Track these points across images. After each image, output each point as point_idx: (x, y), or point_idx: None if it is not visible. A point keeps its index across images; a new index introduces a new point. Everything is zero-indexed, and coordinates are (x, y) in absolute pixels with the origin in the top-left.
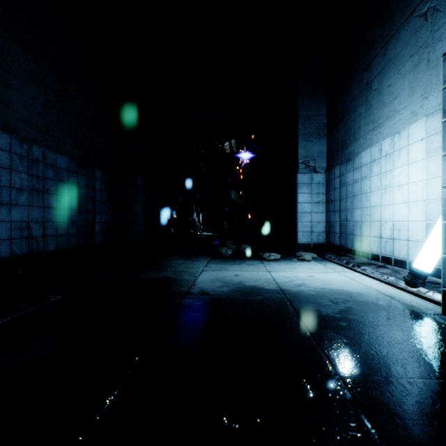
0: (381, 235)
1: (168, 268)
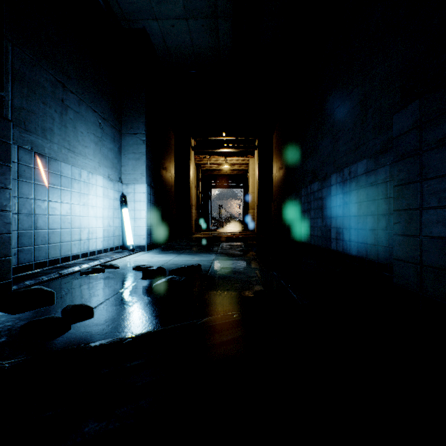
0: (82, 239)
1: (237, 261)
